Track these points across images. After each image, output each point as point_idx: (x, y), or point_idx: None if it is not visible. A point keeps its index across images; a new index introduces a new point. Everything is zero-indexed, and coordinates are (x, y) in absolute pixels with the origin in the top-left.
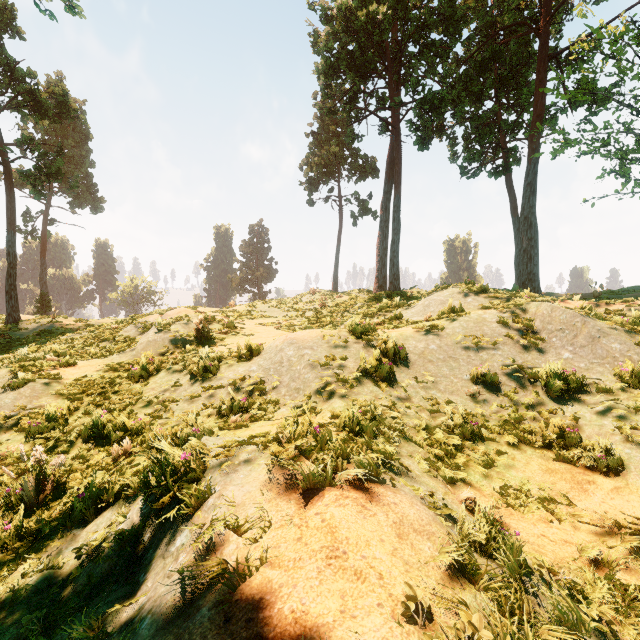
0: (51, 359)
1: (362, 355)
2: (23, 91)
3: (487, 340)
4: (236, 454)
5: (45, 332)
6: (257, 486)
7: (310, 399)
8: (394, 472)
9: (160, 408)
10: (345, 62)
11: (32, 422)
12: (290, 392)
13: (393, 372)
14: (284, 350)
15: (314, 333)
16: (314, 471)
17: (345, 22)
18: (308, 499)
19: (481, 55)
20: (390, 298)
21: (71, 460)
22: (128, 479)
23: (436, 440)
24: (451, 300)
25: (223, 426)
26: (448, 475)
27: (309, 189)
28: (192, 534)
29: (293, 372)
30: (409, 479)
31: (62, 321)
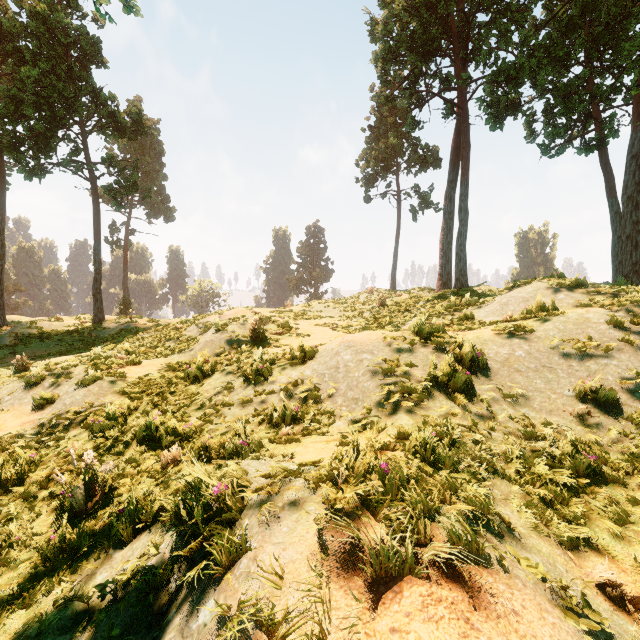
0: (121, 357)
1: (432, 362)
2: (106, 114)
3: (594, 346)
4: (280, 491)
5: (123, 331)
6: (303, 552)
7: (370, 412)
8: (491, 531)
9: (212, 412)
10: (405, 44)
11: (95, 420)
12: (347, 402)
13: (471, 383)
14: (340, 354)
15: (374, 335)
16: (385, 547)
17: (405, 0)
18: (377, 594)
19: (566, 15)
20: (457, 296)
21: (125, 463)
22: (165, 501)
23: (537, 477)
24: (539, 297)
25: (273, 438)
26: (566, 535)
27: (366, 185)
28: (217, 611)
29: (350, 379)
30: (514, 543)
31: (137, 321)
